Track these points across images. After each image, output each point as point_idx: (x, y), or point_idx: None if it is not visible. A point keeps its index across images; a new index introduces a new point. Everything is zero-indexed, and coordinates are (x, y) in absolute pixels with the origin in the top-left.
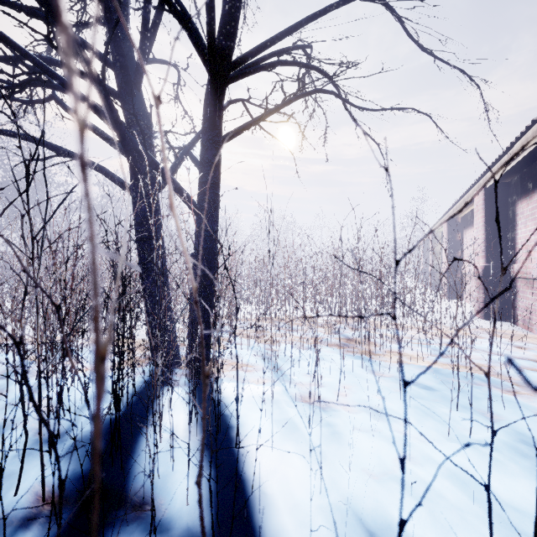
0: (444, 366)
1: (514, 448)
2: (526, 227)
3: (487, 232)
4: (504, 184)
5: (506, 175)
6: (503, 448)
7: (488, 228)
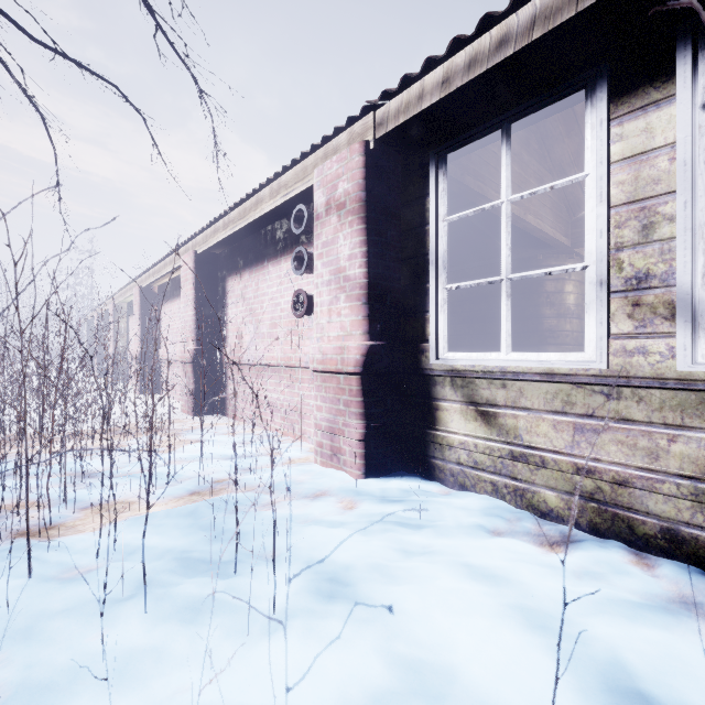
0: (180, 501)
1: (320, 593)
2: (238, 308)
3: (198, 308)
4: (215, 254)
5: (218, 245)
6: (312, 604)
7: (199, 304)
